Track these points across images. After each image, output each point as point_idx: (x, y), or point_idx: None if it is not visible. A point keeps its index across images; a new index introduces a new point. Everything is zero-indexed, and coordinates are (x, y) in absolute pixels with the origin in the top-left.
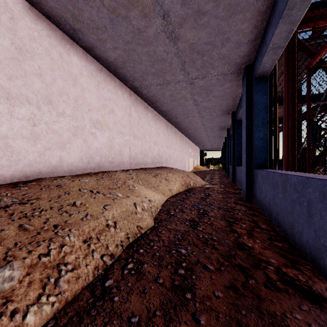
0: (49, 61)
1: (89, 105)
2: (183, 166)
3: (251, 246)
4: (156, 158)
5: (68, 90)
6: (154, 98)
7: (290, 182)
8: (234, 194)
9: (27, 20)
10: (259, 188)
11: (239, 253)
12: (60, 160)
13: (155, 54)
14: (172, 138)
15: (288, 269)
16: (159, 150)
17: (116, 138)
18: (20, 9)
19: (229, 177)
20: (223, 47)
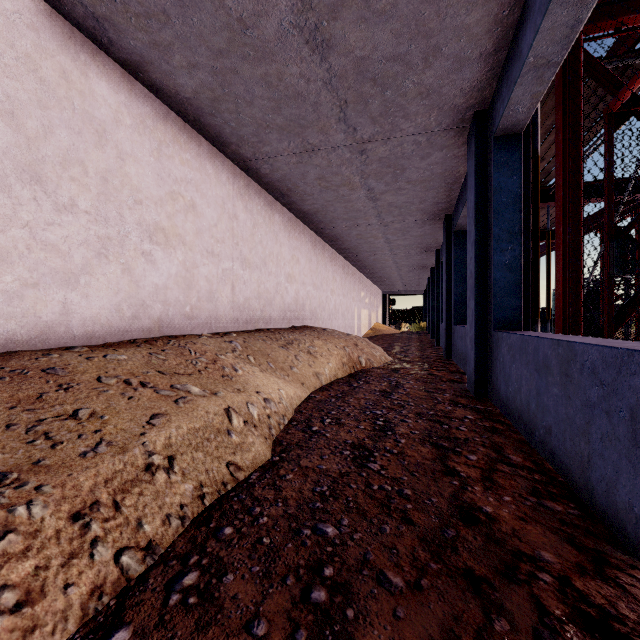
0: (34, 84)
1: (137, 191)
2: (349, 326)
3: (493, 512)
4: (290, 308)
5: (84, 155)
6: (286, 185)
7: (582, 360)
8: (451, 384)
9: None
10: (505, 372)
11: (466, 533)
12: (64, 311)
13: (282, 82)
14: (326, 269)
15: (589, 581)
16: (297, 292)
17: (201, 265)
18: None
19: (439, 347)
20: (426, 69)
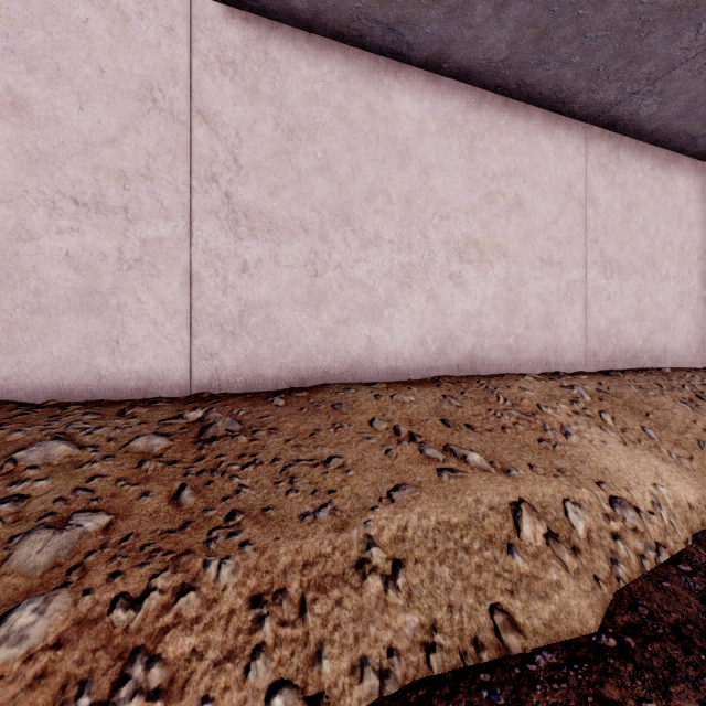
0: (344, 131)
1: (444, 205)
2: None
3: None
4: None
5: (387, 183)
6: (697, 117)
7: None
8: None
9: (302, 66)
10: None
11: None
12: (369, 346)
13: None
14: None
15: None
16: None
17: (531, 280)
18: (290, 53)
19: None
20: None
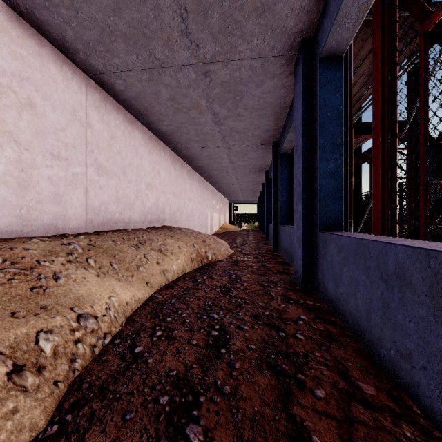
0: None
1: None
2: (203, 225)
3: None
4: (151, 211)
5: None
6: (142, 103)
7: None
8: (280, 276)
9: None
10: (333, 272)
11: None
12: None
13: None
14: (184, 182)
15: None
16: (157, 199)
17: (43, 166)
18: None
19: (268, 241)
20: None
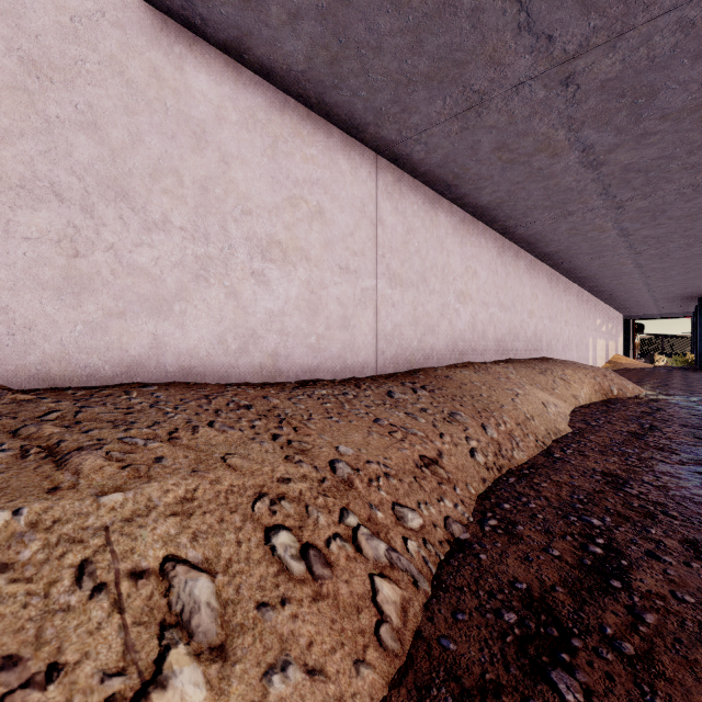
0: (424, 232)
1: (453, 272)
2: (582, 358)
3: None
4: (531, 341)
5: (436, 260)
6: (535, 237)
7: None
8: None
9: (411, 196)
10: None
11: None
12: (431, 348)
13: (557, 186)
14: (560, 300)
15: None
16: (536, 326)
17: (479, 313)
18: (407, 189)
19: None
20: (690, 156)
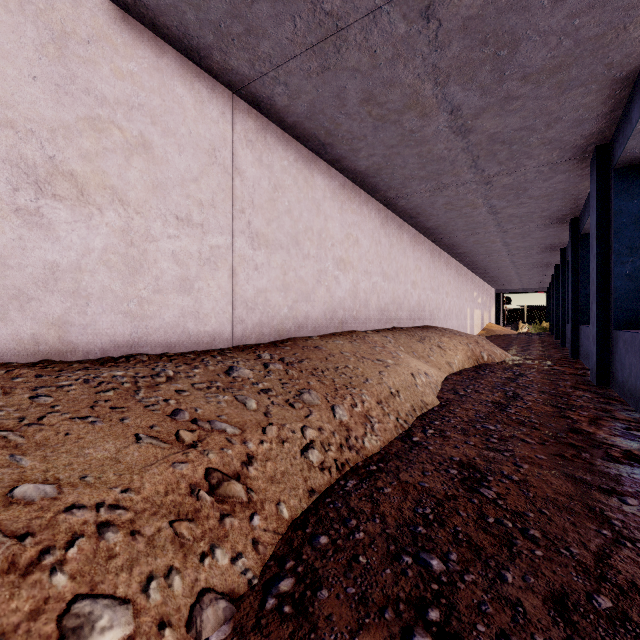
0: (296, 191)
1: (332, 238)
2: (461, 326)
3: (592, 431)
4: (414, 310)
5: (312, 223)
6: (416, 211)
7: None
8: (573, 376)
9: (280, 150)
10: (621, 362)
11: (572, 435)
12: (305, 316)
13: (430, 154)
14: (442, 273)
15: None
16: (419, 297)
17: (361, 281)
18: (275, 141)
19: (564, 348)
20: (548, 130)
